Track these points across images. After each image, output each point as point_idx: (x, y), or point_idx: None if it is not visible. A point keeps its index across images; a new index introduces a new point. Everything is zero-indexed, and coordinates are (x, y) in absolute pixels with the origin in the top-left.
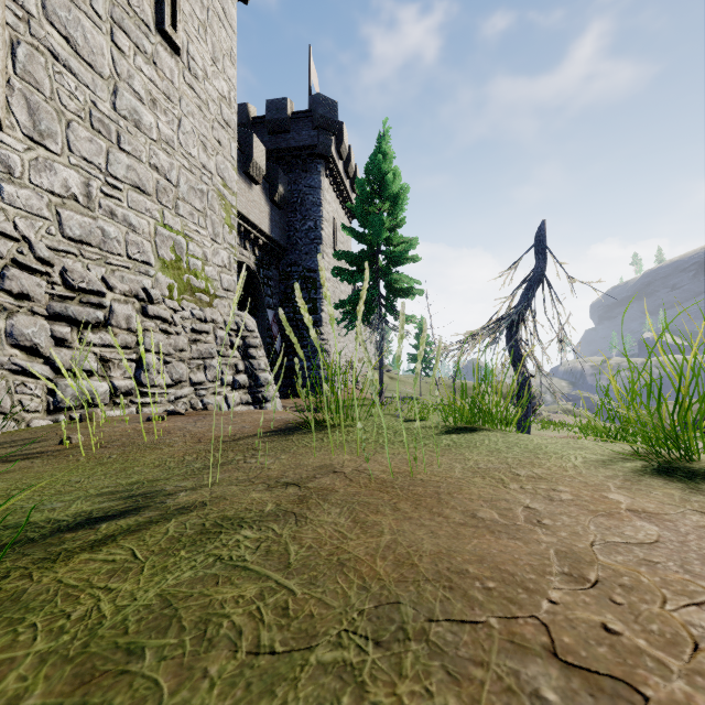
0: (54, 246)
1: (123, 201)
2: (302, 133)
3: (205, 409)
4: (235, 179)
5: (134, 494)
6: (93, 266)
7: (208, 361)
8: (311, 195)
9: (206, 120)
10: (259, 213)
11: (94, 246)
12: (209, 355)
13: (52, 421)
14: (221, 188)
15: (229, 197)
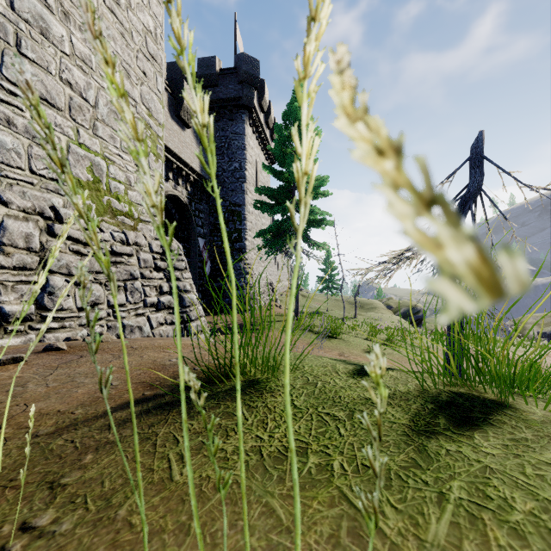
0: None
1: (25, 110)
2: (228, 87)
3: None
4: (161, 111)
5: None
6: None
7: (129, 283)
8: (236, 140)
9: (129, 48)
10: (190, 153)
11: None
12: (131, 277)
13: None
14: (147, 118)
15: (155, 128)
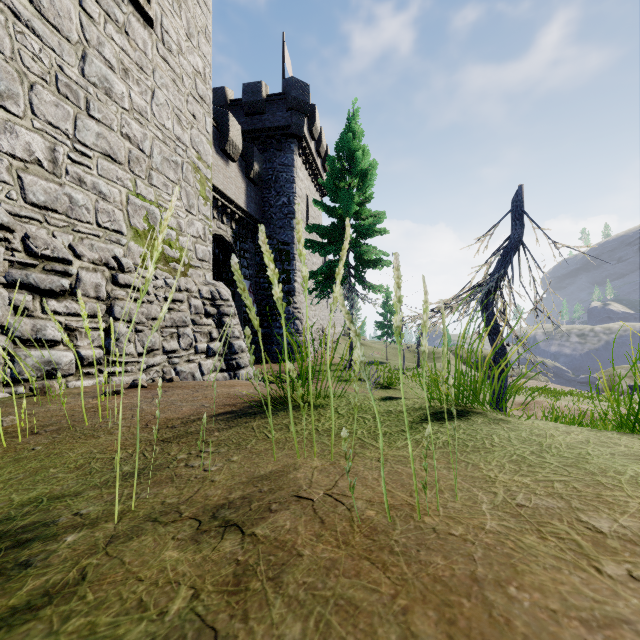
0: (15, 211)
1: (93, 168)
2: (276, 115)
3: (170, 380)
4: (210, 152)
5: (9, 530)
6: (59, 233)
7: (182, 330)
8: (284, 173)
9: (180, 94)
10: (235, 188)
11: (60, 213)
12: (183, 323)
13: (9, 393)
14: (196, 161)
15: (204, 170)
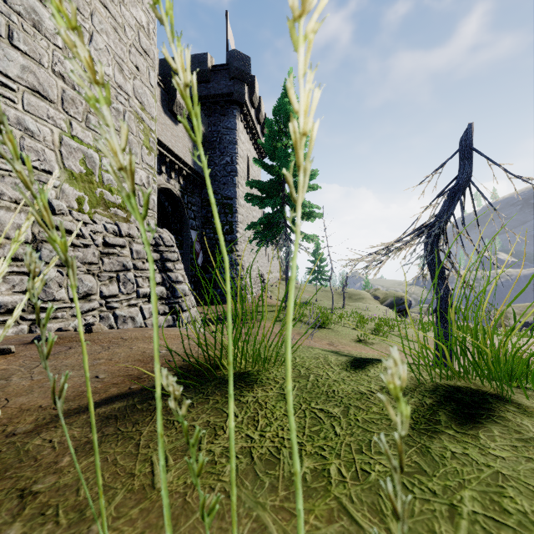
0: None
1: (17, 102)
2: (220, 83)
3: (89, 331)
4: (154, 105)
5: None
6: None
7: (122, 274)
8: (228, 135)
9: (122, 43)
10: (183, 147)
11: None
12: (123, 268)
13: None
14: (139, 112)
15: (148, 121)
